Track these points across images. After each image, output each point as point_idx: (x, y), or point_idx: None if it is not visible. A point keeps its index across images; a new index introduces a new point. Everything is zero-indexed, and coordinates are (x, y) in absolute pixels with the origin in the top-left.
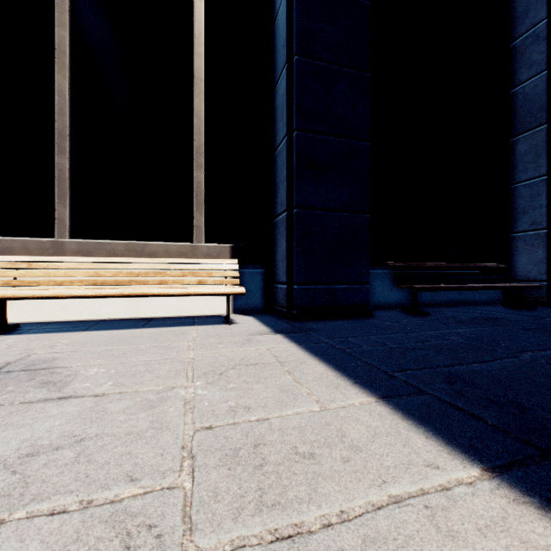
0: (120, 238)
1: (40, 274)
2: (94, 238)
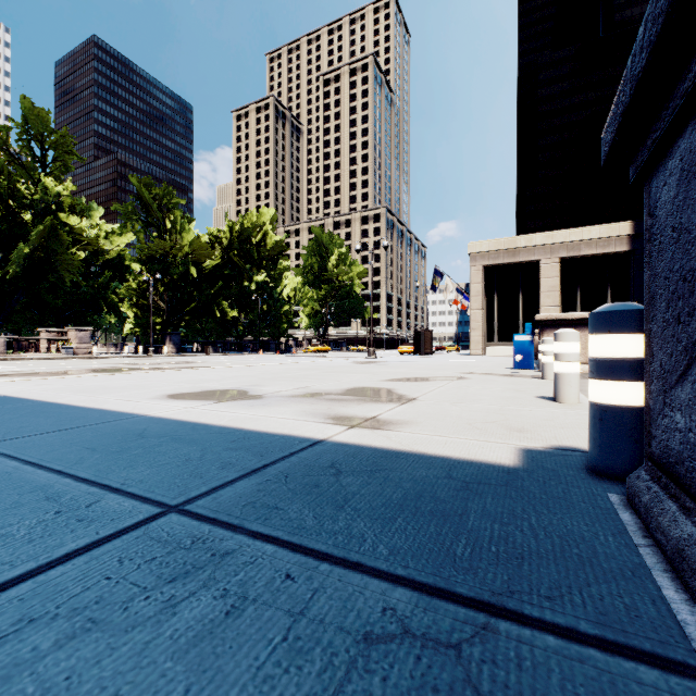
0: None
1: None
2: None
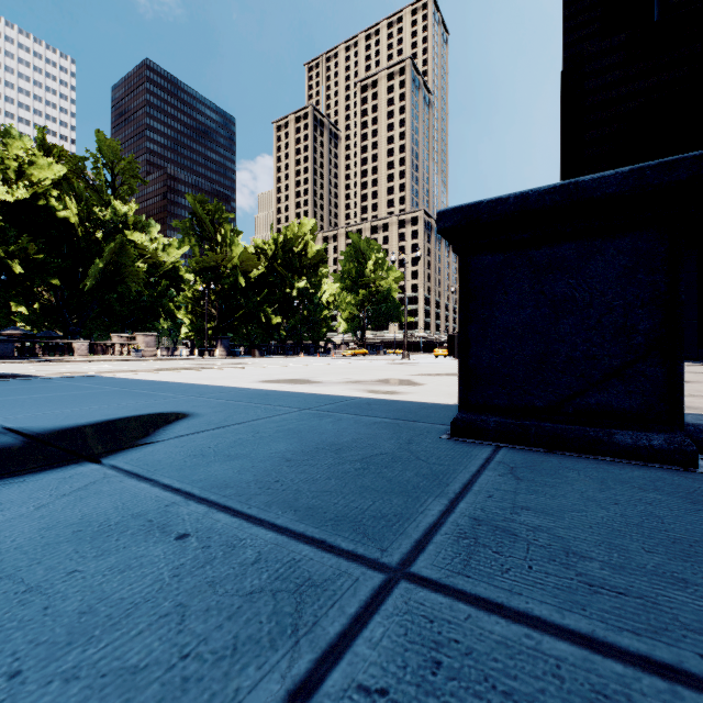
0: None
1: None
2: None
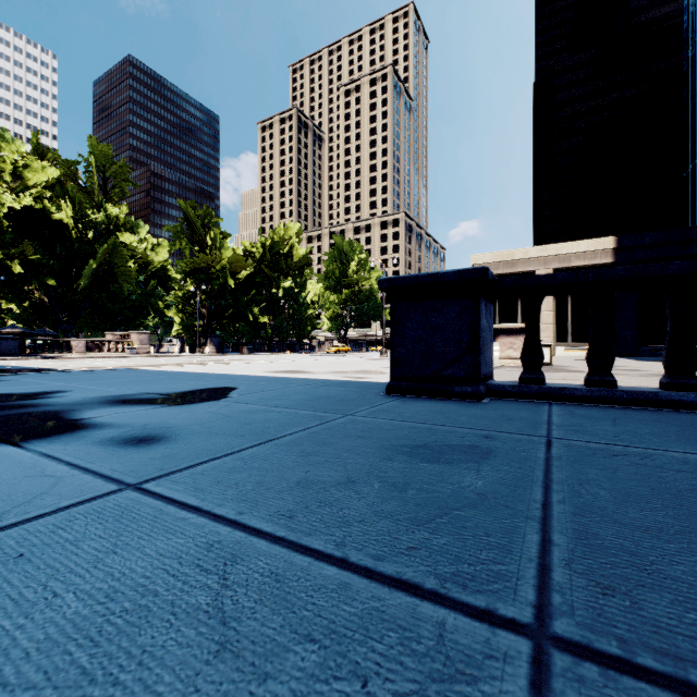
0: (579, 342)
1: (570, 349)
2: (575, 342)
